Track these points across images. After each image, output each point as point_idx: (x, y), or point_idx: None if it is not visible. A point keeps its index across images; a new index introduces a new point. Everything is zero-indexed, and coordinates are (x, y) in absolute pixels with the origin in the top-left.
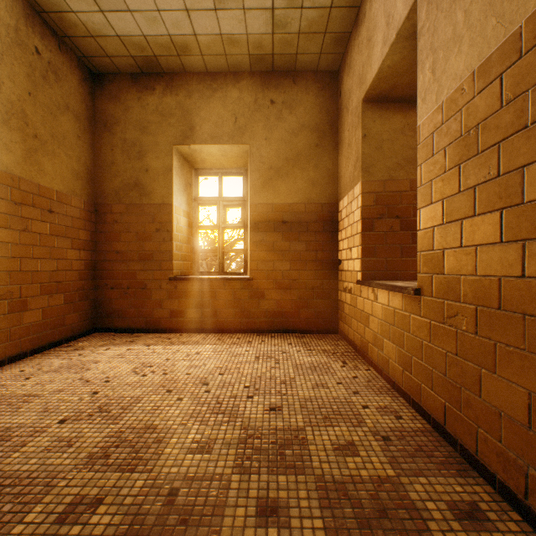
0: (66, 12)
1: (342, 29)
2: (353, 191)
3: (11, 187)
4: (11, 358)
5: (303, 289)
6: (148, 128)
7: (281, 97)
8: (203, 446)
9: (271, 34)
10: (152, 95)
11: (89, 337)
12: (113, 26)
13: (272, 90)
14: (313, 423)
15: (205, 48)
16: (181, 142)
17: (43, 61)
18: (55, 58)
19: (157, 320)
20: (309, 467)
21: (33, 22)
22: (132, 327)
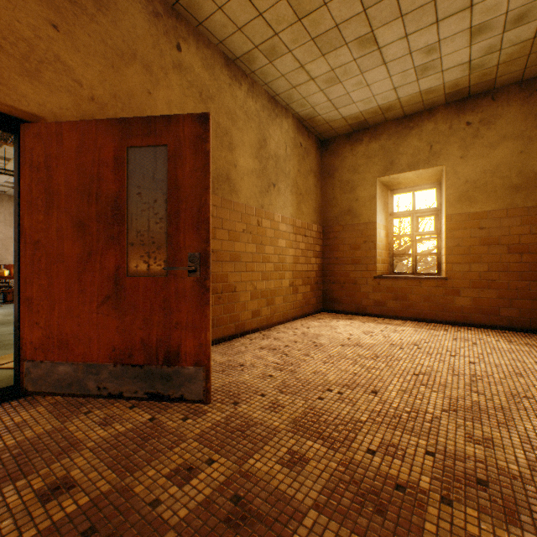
0: (315, 117)
1: None
2: None
3: (292, 225)
4: (292, 318)
5: (503, 289)
6: (357, 169)
7: (478, 117)
8: (425, 366)
9: (467, 75)
10: (360, 145)
11: (320, 313)
12: (341, 114)
13: (467, 114)
14: (505, 373)
15: (405, 103)
16: (382, 175)
17: (302, 149)
18: (306, 143)
19: (363, 307)
20: (499, 385)
21: (299, 129)
22: (346, 311)
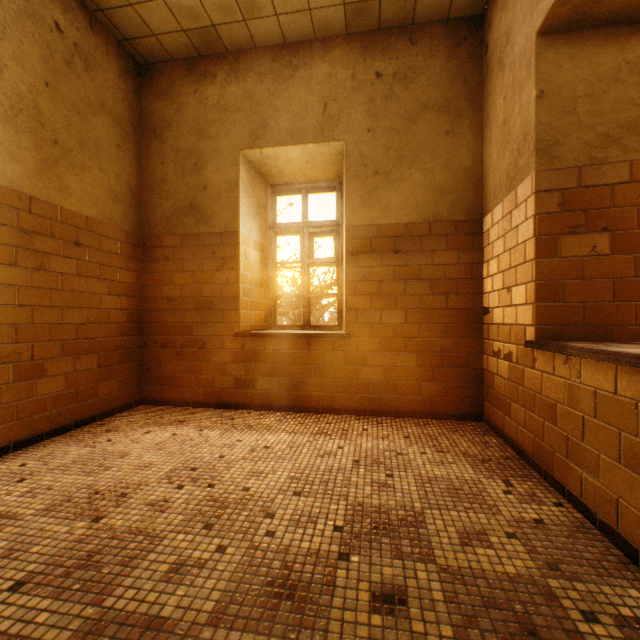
0: None
1: None
2: (516, 192)
3: (18, 209)
4: (18, 442)
5: (426, 351)
6: (207, 130)
7: (392, 66)
8: None
9: None
10: (212, 84)
11: (132, 411)
12: None
13: (378, 58)
14: None
15: (280, 3)
16: (249, 146)
17: (66, 42)
18: (84, 39)
19: (218, 391)
20: None
21: None
22: (187, 400)
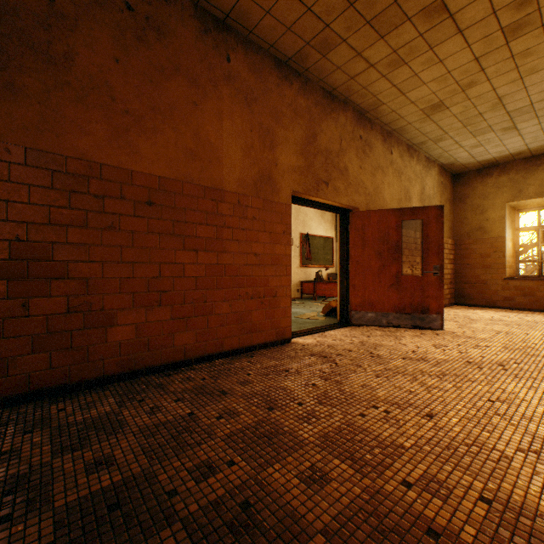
0: (454, 163)
1: None
2: None
3: None
4: None
5: None
6: (487, 196)
7: None
8: None
9: None
10: (490, 178)
11: (453, 306)
12: (476, 160)
13: None
14: None
15: (533, 150)
16: (510, 201)
17: (442, 186)
18: (444, 181)
19: (493, 301)
20: None
21: (440, 172)
22: (476, 304)
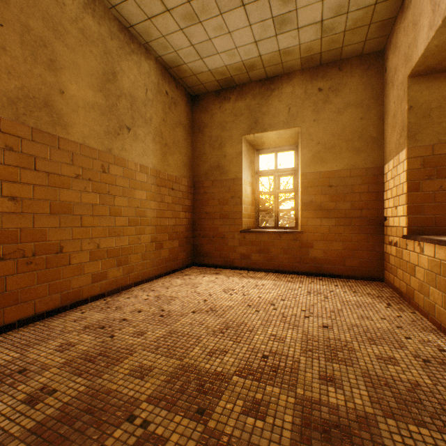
0: (181, 65)
1: (386, 17)
2: (399, 156)
3: (156, 177)
4: (156, 276)
5: (348, 241)
6: (226, 126)
7: (328, 84)
8: (278, 339)
9: (320, 39)
10: (228, 103)
11: (190, 268)
12: (207, 65)
13: (319, 80)
14: (359, 340)
15: (266, 63)
16: (248, 133)
17: (169, 98)
18: (174, 94)
19: (231, 260)
20: (356, 364)
21: (165, 76)
22: (215, 264)
